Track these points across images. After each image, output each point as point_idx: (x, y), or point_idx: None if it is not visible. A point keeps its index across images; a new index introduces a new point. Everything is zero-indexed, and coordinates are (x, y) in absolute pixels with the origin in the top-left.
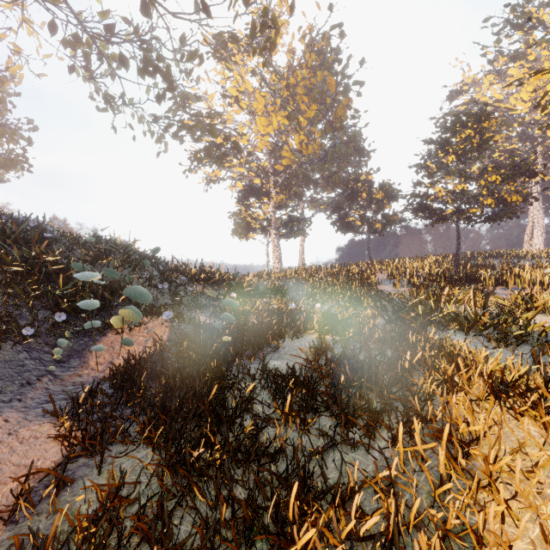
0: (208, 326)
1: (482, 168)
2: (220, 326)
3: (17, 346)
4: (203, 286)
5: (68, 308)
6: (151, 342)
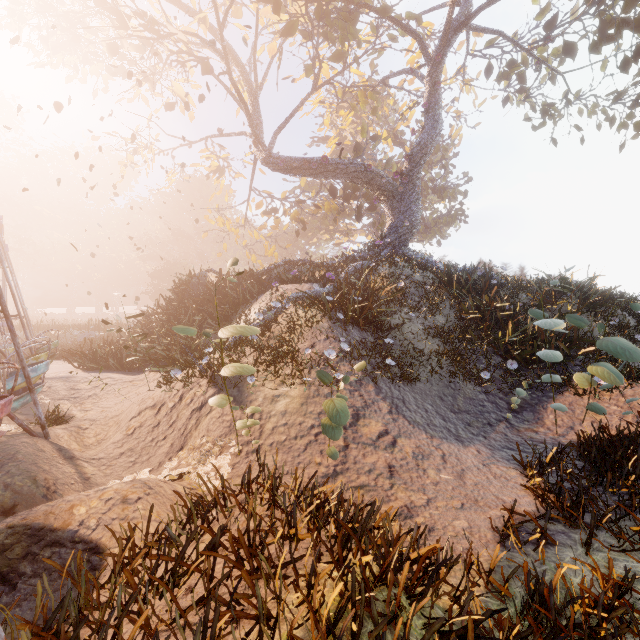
0: None
1: None
2: None
3: (477, 387)
4: None
5: (518, 356)
6: (632, 416)
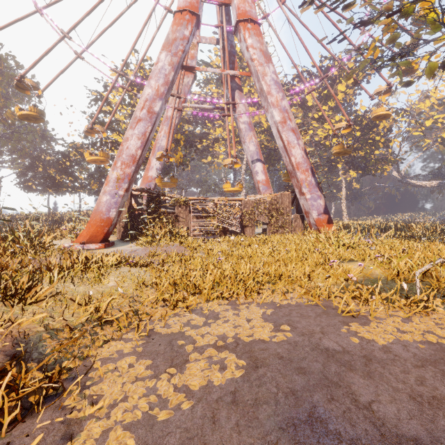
0: None
1: (95, 169)
2: None
3: None
4: None
5: None
6: None
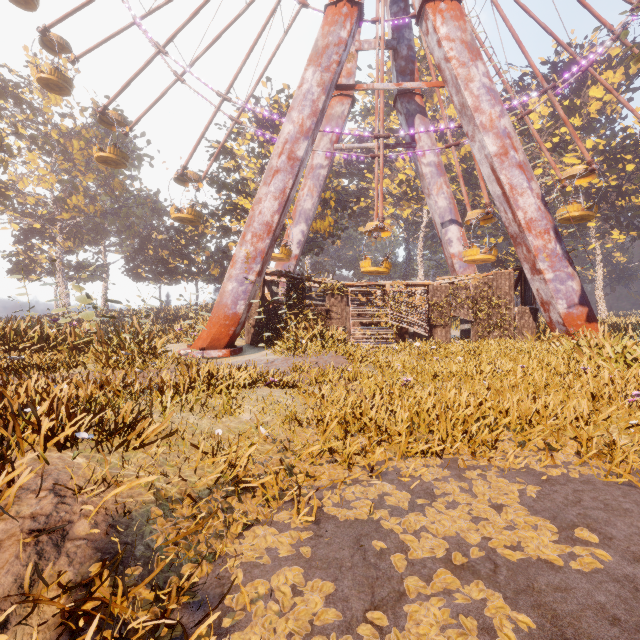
0: None
1: (215, 248)
2: None
3: None
4: None
5: None
6: None
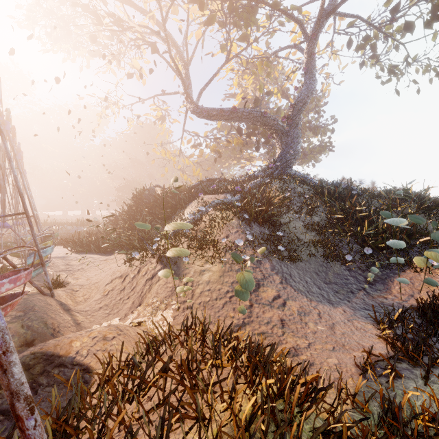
0: None
1: None
2: None
3: (342, 266)
4: None
5: (372, 244)
6: None
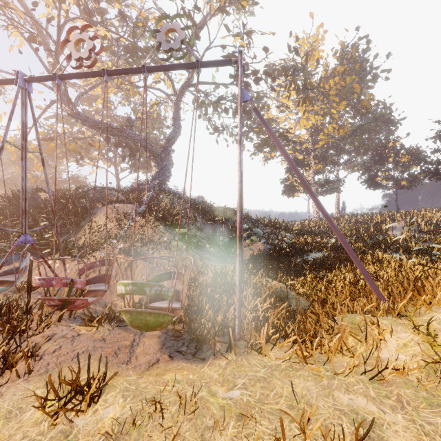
0: (279, 246)
1: None
2: (285, 245)
3: (218, 248)
4: (271, 229)
5: (227, 237)
6: (257, 251)
